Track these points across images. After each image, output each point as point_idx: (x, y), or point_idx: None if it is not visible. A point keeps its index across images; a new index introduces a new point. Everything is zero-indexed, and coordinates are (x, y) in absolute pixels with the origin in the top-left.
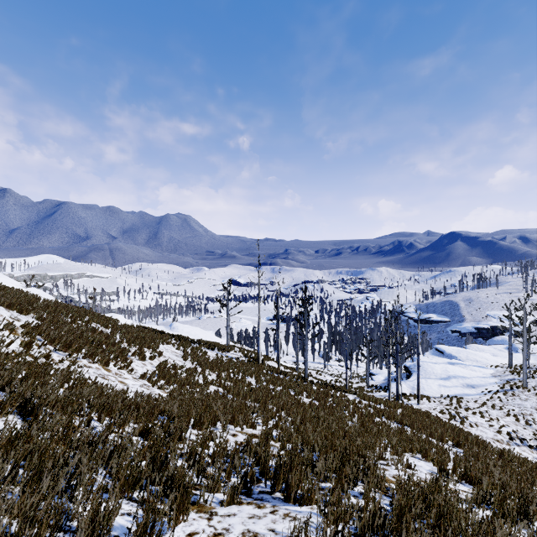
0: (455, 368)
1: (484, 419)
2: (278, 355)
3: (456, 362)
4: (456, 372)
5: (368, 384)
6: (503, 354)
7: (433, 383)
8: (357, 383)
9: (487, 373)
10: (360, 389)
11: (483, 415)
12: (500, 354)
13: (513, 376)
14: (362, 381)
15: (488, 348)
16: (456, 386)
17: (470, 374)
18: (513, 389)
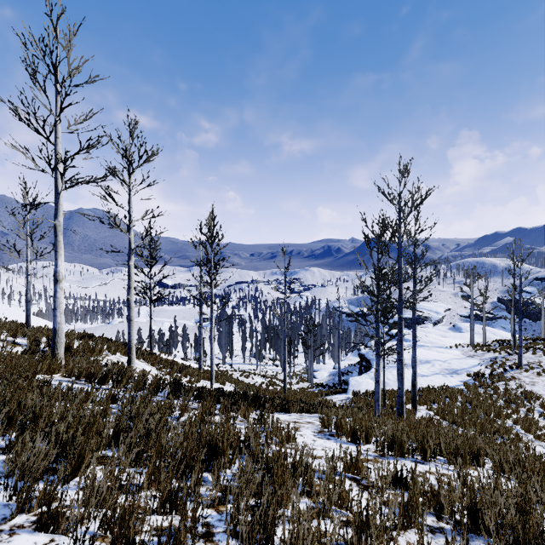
0: (422, 351)
1: (516, 424)
2: (129, 335)
3: (418, 344)
4: (425, 355)
5: (313, 384)
6: (451, 335)
7: (407, 373)
8: (296, 384)
9: (459, 354)
10: (304, 393)
11: (513, 418)
12: (448, 335)
13: (493, 354)
14: (302, 380)
15: (433, 330)
16: (437, 373)
17: (442, 357)
18: (507, 370)
